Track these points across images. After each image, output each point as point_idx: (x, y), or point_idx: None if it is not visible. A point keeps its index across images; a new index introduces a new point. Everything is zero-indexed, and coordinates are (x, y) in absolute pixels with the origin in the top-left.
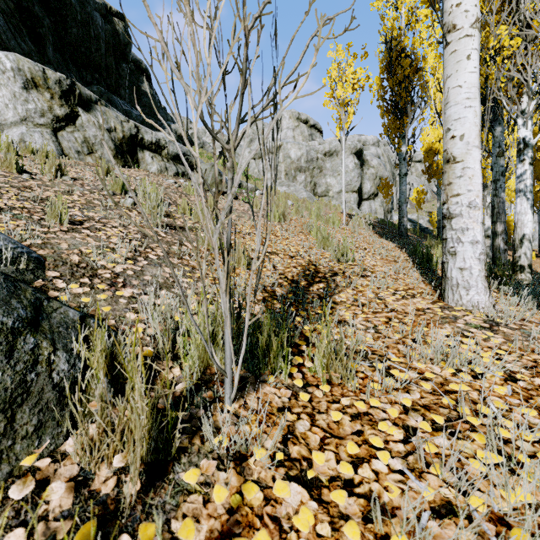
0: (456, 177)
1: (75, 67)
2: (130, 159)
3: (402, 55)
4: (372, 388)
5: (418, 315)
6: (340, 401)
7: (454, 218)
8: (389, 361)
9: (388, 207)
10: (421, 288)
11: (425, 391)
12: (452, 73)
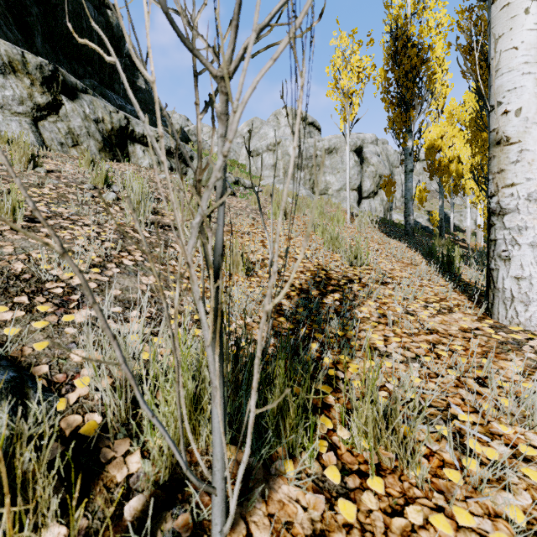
0: (510, 162)
1: (66, 60)
2: (119, 153)
3: (409, 44)
4: (448, 479)
5: (468, 338)
6: (403, 510)
7: (507, 213)
8: (456, 420)
9: (388, 206)
10: (455, 298)
11: (535, 486)
12: (504, 32)
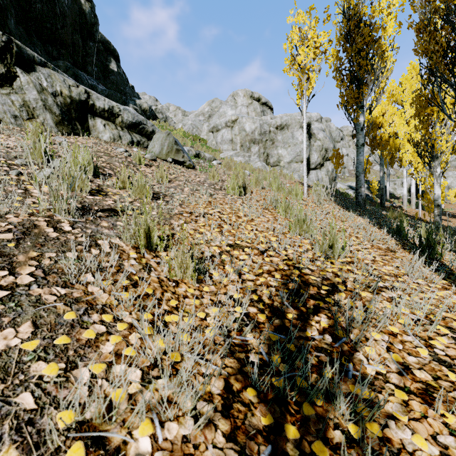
0: None
1: (40, 42)
2: (79, 127)
3: (361, 24)
4: None
5: None
6: None
7: None
8: None
9: (332, 176)
10: None
11: None
12: None
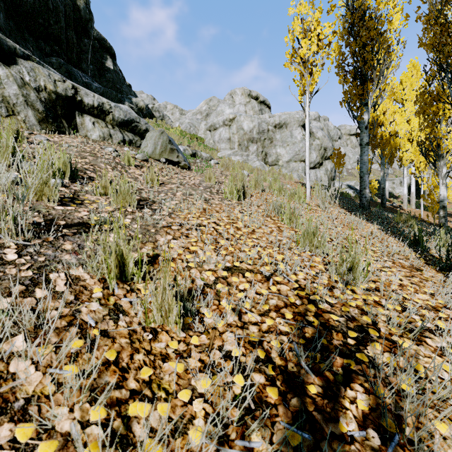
0: None
1: (32, 38)
2: (66, 124)
3: (365, 17)
4: None
5: None
6: None
7: None
8: None
9: (331, 175)
10: None
11: None
12: None
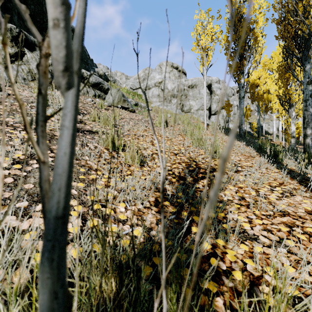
0: None
1: None
2: None
3: (242, 19)
4: None
5: None
6: None
7: None
8: None
9: (226, 119)
10: (289, 182)
11: None
12: None
